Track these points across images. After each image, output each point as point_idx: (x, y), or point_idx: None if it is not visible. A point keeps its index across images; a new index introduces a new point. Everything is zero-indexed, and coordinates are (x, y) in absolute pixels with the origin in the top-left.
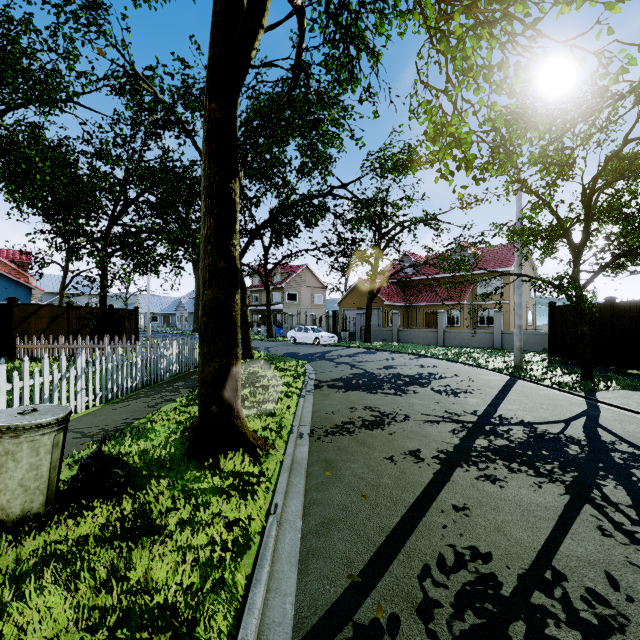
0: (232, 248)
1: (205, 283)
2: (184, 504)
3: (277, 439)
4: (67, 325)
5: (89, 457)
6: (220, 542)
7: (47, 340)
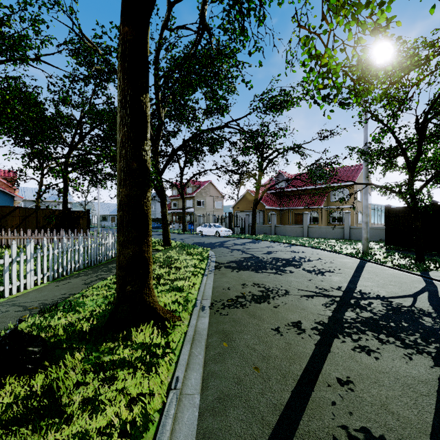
0: (143, 152)
1: (120, 182)
2: (92, 379)
3: (183, 312)
4: (36, 222)
5: (5, 336)
6: (117, 426)
7: (20, 233)
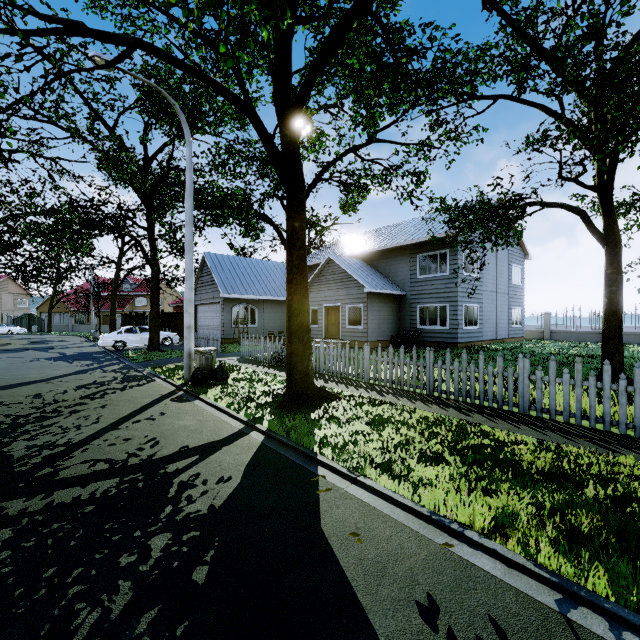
0: None
1: None
2: None
3: None
4: None
5: None
6: None
7: None
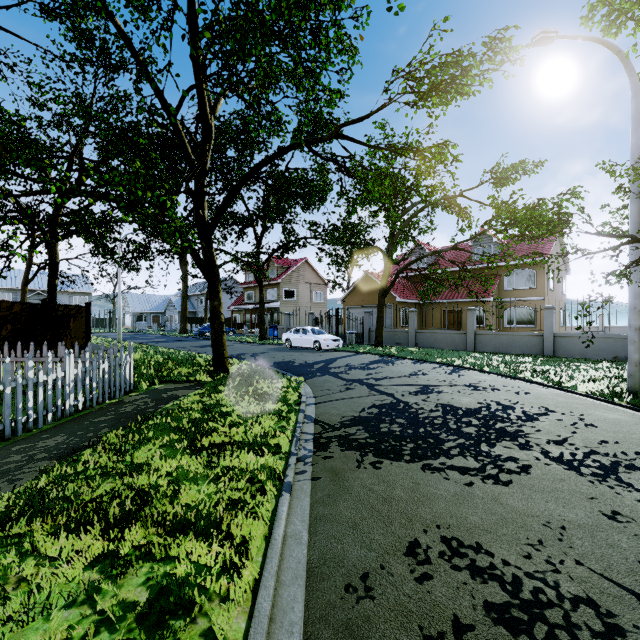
0: None
1: None
2: None
3: None
4: None
5: None
6: None
7: None
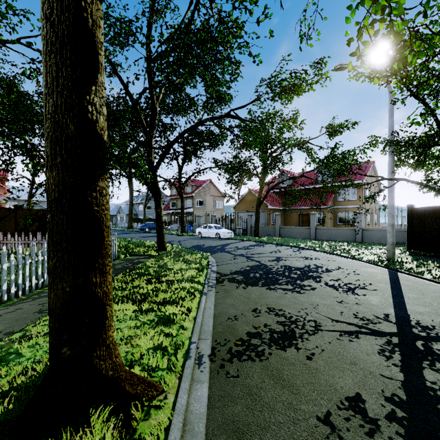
0: (89, 107)
1: (46, 160)
2: None
3: (166, 377)
4: (14, 224)
5: None
6: None
7: None
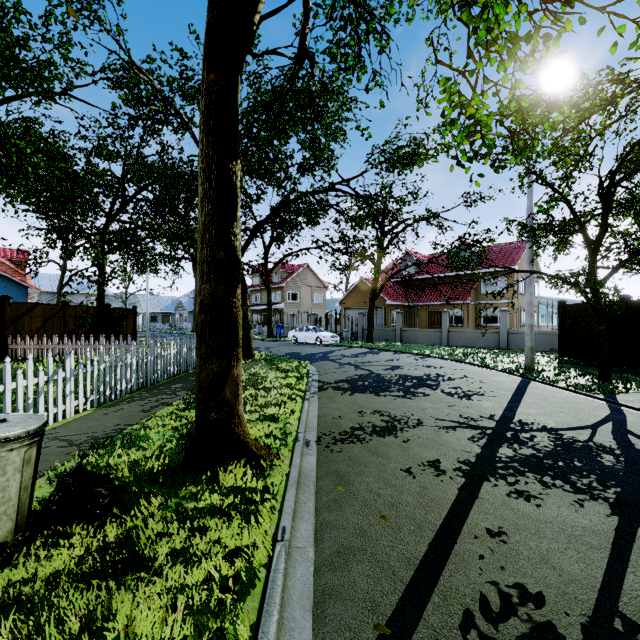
0: (233, 237)
1: (203, 276)
2: (177, 529)
3: (282, 448)
4: (62, 324)
5: (68, 474)
6: (219, 580)
7: (41, 340)
